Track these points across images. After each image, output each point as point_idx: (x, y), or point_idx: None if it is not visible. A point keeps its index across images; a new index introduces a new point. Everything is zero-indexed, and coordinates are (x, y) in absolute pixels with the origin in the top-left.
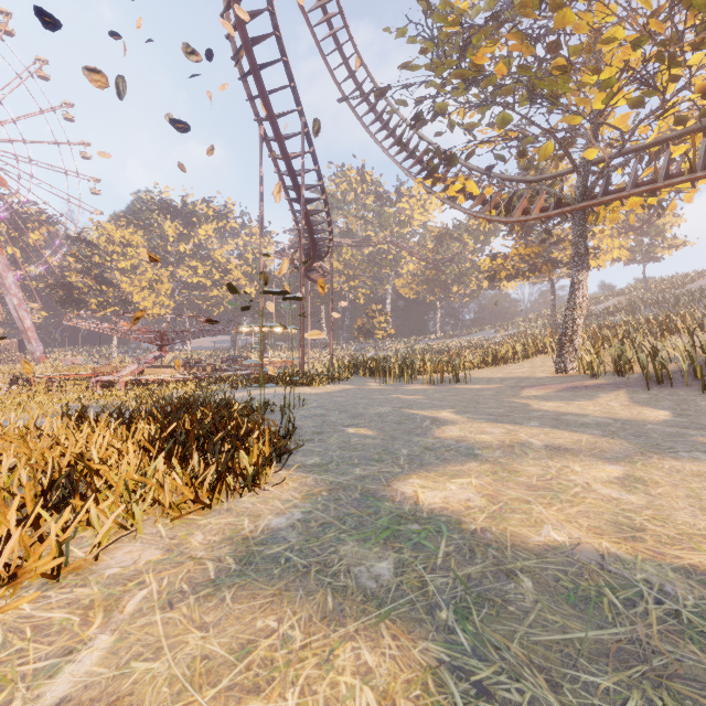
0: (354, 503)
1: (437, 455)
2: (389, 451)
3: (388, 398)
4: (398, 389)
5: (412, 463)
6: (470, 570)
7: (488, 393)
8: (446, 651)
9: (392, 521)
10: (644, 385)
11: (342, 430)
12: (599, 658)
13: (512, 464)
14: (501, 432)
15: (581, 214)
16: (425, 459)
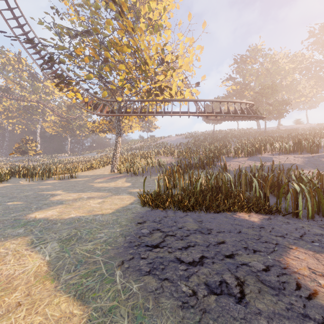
0: (11, 222)
1: (48, 205)
2: (28, 207)
3: (32, 188)
4: (40, 184)
5: (37, 209)
6: (46, 226)
7: (82, 182)
8: (34, 236)
9: (25, 223)
10: (132, 176)
11: (4, 204)
12: (67, 229)
13: (73, 204)
14: (76, 195)
15: (119, 117)
16: (43, 207)
